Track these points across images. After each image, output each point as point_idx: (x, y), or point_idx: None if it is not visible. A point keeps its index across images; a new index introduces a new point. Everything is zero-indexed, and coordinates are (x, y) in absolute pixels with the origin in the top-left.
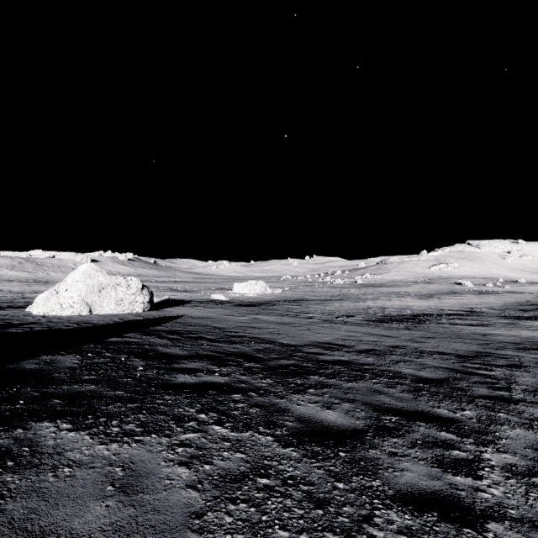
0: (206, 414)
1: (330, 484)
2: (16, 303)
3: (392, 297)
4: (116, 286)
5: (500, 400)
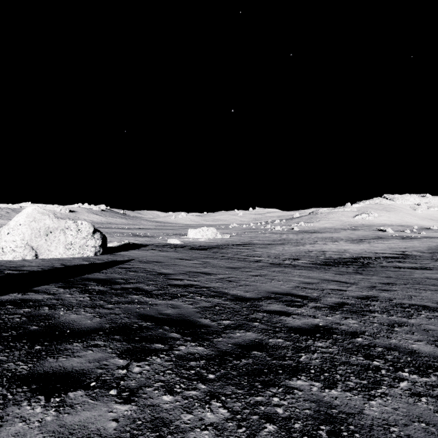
0: None
1: None
2: None
3: (327, 241)
4: (65, 230)
5: None
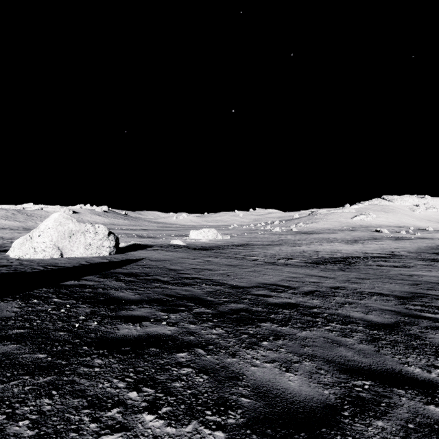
0: (138, 391)
1: None
2: (3, 248)
3: (323, 242)
4: (85, 232)
5: None
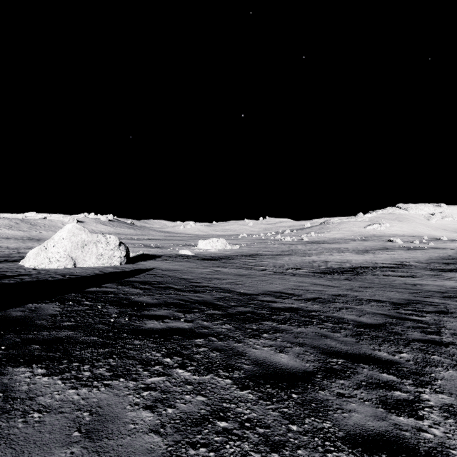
0: (171, 358)
1: (285, 426)
2: (12, 258)
3: (333, 252)
4: (97, 243)
5: (432, 343)
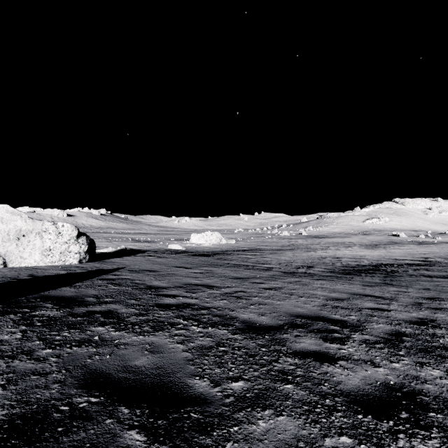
0: None
1: None
2: None
3: (339, 247)
4: (42, 233)
5: None
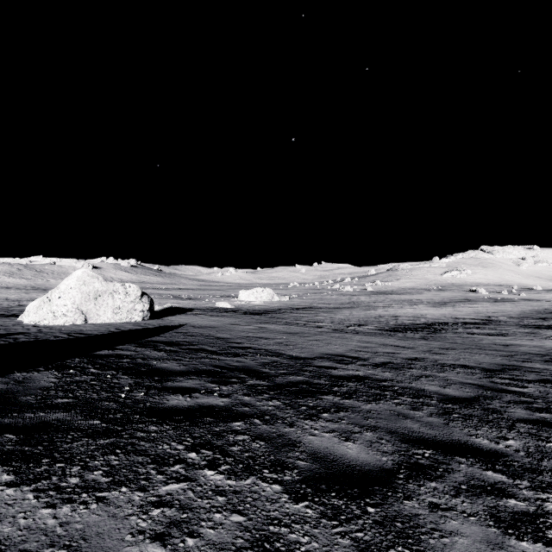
0: (197, 453)
1: None
2: (10, 312)
3: (404, 304)
4: (113, 293)
5: (544, 425)
